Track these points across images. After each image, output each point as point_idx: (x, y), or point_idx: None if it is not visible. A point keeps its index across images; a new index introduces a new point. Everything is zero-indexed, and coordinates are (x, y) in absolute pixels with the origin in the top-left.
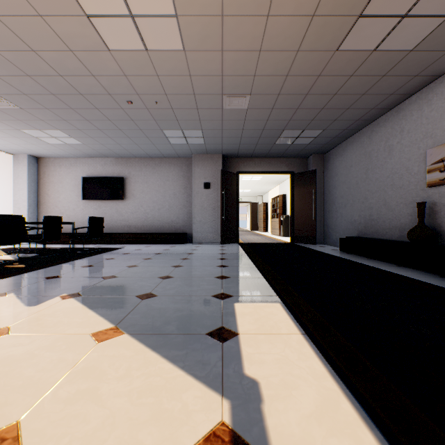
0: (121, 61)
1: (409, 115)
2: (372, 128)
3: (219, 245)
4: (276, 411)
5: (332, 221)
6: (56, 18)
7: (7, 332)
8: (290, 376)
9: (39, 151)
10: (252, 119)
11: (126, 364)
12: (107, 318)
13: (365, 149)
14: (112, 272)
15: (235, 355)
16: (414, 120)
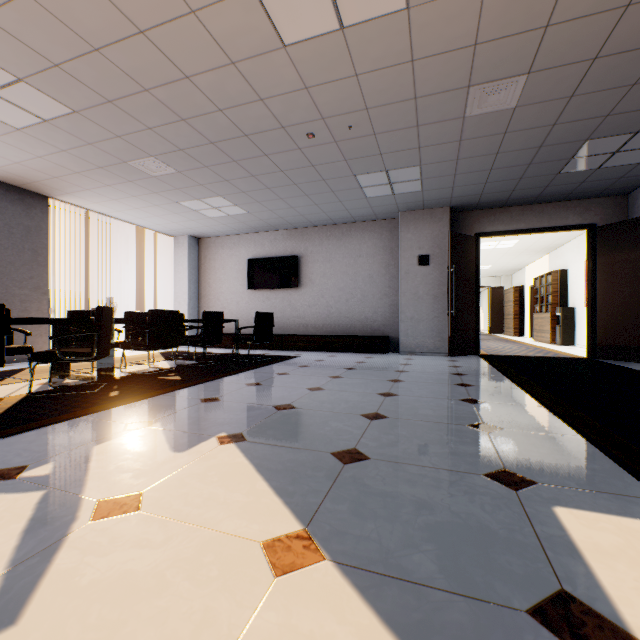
0: (300, 62)
1: None
2: None
3: (445, 357)
4: None
5: None
6: (213, 9)
7: (137, 506)
8: None
9: (200, 230)
10: (521, 129)
11: None
12: (288, 501)
13: None
14: (288, 397)
15: None
16: None
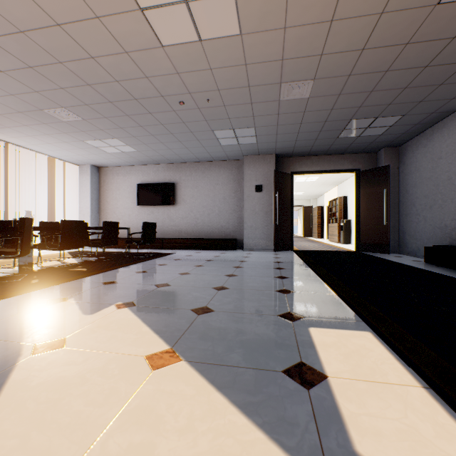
0: (174, 57)
1: None
2: None
3: (272, 252)
4: None
5: (410, 226)
6: (112, 17)
7: (63, 345)
8: None
9: (100, 161)
10: (313, 110)
11: (187, 409)
12: (162, 336)
13: None
14: (165, 279)
15: (332, 414)
16: None
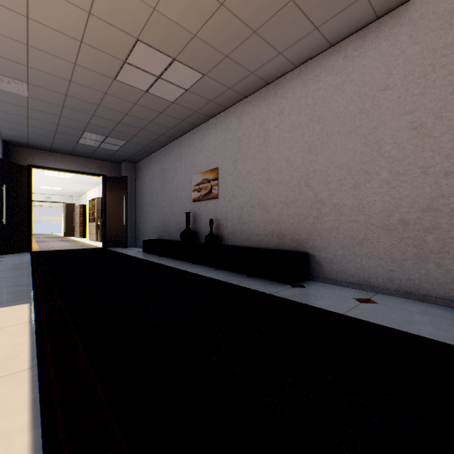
0: None
1: (185, 147)
2: (166, 150)
3: None
4: None
5: (141, 225)
6: None
7: None
8: None
9: None
10: (40, 110)
11: None
12: None
13: (162, 166)
14: None
15: None
16: (187, 152)
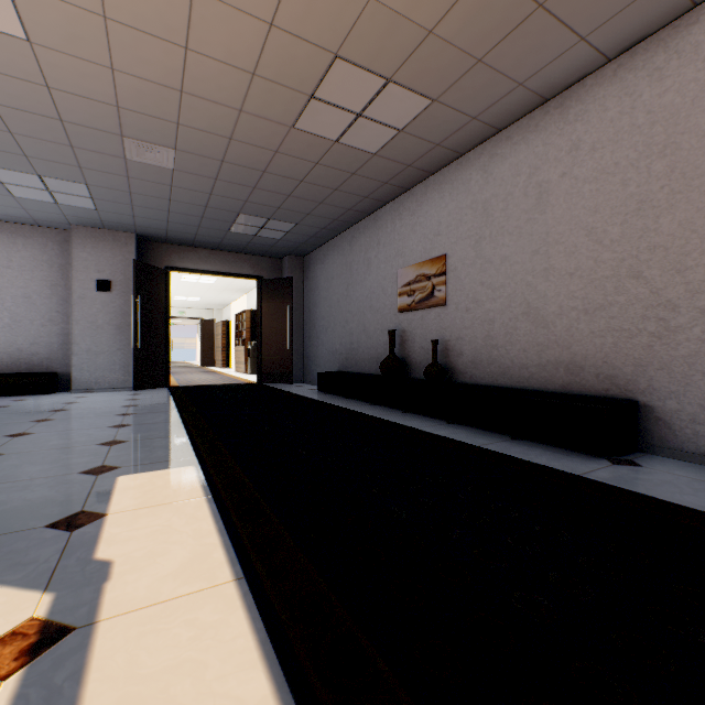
0: None
1: (385, 226)
2: (353, 234)
3: (129, 392)
4: (124, 584)
5: (312, 351)
6: None
7: None
8: (164, 544)
9: None
10: (185, 188)
11: None
12: None
13: (347, 258)
14: None
15: (89, 541)
16: (389, 233)
